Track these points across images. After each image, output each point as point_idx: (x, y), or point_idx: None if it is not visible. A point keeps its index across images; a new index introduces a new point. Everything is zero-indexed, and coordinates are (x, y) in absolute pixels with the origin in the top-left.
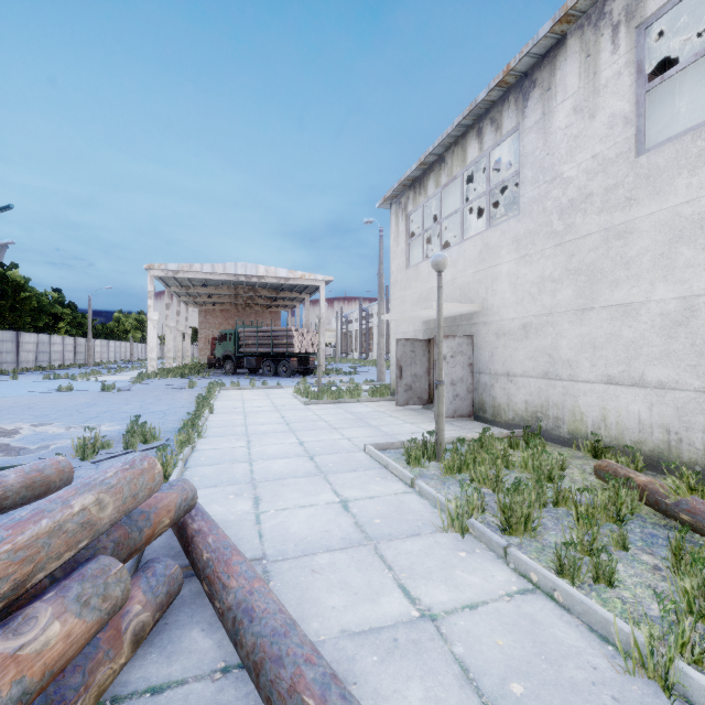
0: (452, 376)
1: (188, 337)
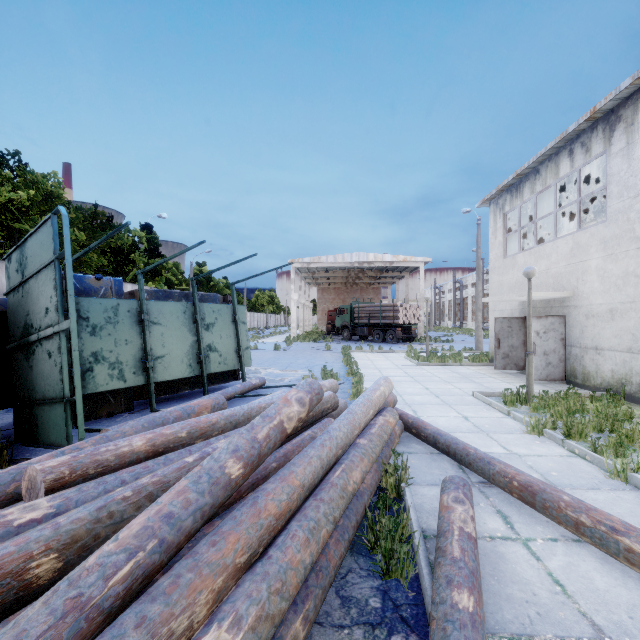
0: (544, 348)
1: (310, 310)
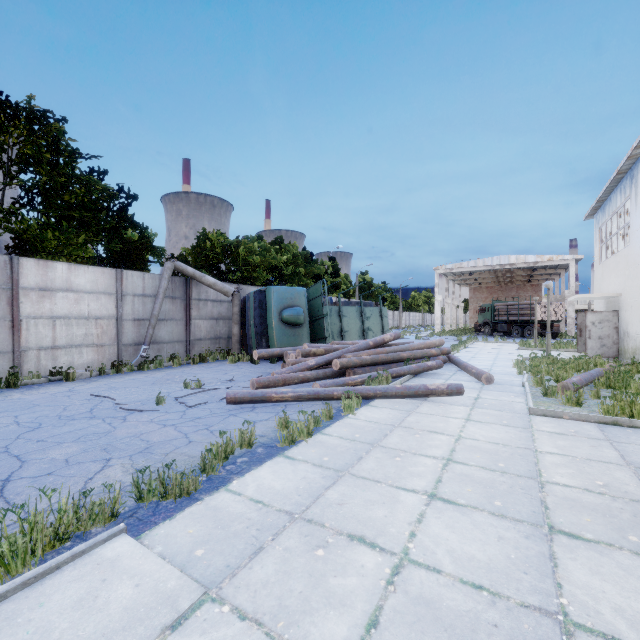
0: (599, 334)
1: (461, 309)
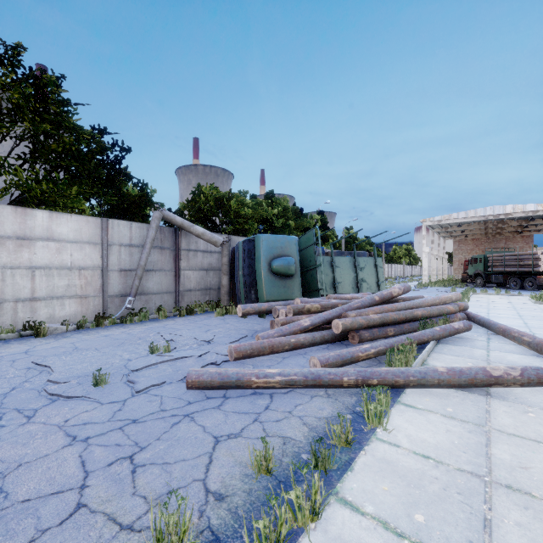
0: None
1: (445, 261)
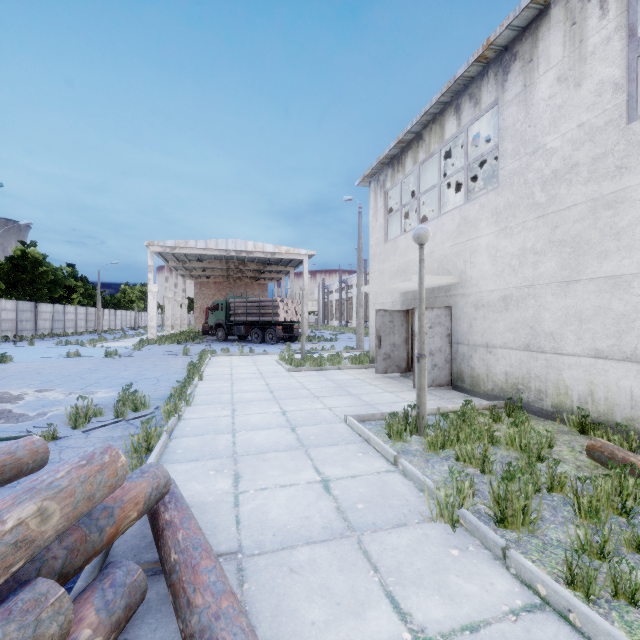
0: (430, 346)
1: (185, 307)
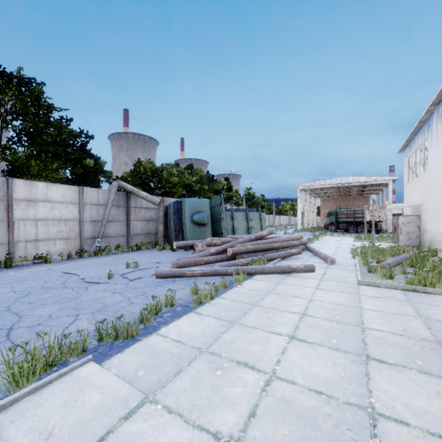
0: (407, 230)
1: (315, 213)
